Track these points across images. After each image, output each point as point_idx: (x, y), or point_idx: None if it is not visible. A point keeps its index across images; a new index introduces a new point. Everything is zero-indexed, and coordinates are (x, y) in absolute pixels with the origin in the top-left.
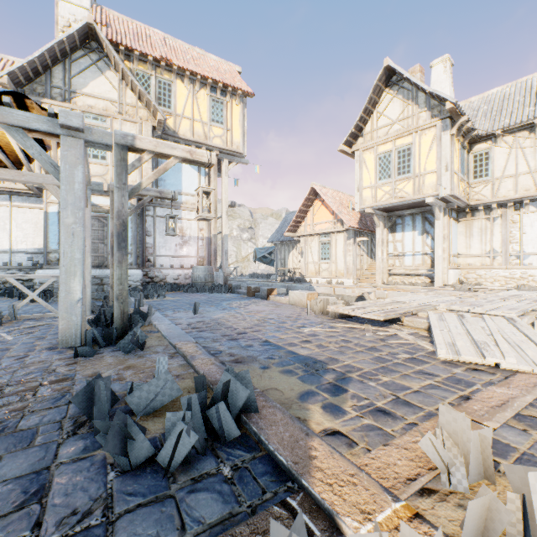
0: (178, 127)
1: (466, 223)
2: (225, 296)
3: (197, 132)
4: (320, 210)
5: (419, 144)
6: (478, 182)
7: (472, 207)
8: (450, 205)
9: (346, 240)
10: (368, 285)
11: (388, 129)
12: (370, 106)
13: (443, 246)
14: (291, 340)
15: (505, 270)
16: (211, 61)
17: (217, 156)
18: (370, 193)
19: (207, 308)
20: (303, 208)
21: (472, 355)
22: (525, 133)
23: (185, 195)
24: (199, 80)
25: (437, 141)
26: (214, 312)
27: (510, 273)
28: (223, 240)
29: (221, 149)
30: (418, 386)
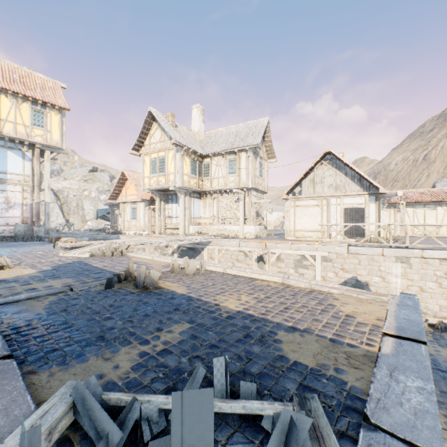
0: (2, 128)
1: (204, 200)
2: (32, 243)
3: (20, 132)
4: (130, 186)
5: (167, 157)
6: (206, 179)
7: (206, 192)
8: (188, 191)
9: (145, 207)
10: (148, 235)
11: (155, 145)
12: (145, 131)
13: (186, 213)
14: (17, 255)
15: (217, 226)
16: (38, 79)
17: (40, 148)
18: (148, 181)
19: (2, 248)
20: (119, 184)
21: (68, 254)
22: (221, 157)
23: (10, 174)
24: (21, 97)
25: (174, 157)
26: (2, 249)
27: (218, 227)
28: (45, 206)
29: (43, 144)
30: (30, 260)
